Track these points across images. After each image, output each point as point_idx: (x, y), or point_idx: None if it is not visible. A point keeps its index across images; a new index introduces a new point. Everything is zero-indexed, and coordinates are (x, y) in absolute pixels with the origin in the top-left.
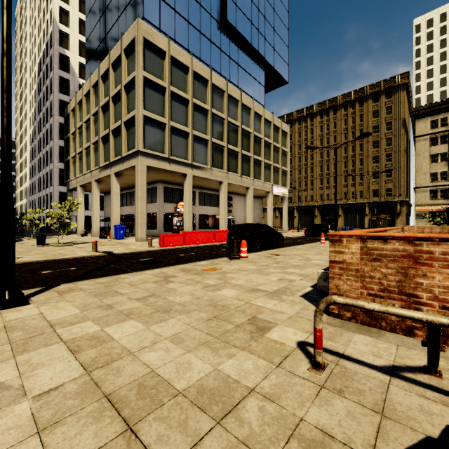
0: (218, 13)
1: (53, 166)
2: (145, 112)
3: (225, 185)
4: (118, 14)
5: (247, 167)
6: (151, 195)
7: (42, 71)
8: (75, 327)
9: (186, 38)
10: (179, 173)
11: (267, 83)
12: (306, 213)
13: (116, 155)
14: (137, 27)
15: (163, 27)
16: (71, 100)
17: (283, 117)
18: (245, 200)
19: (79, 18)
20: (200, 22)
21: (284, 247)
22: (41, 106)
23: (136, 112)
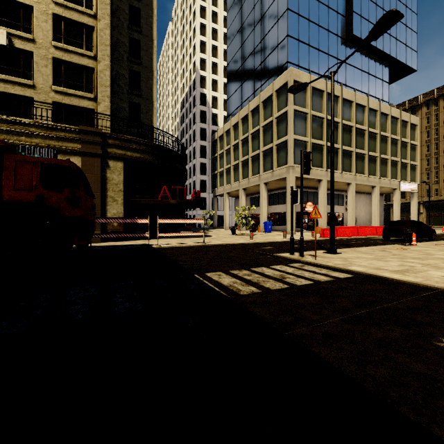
0: (343, 31)
1: (196, 178)
2: (295, 136)
3: (353, 186)
4: (261, 60)
5: (373, 167)
6: (284, 198)
7: (185, 108)
8: (387, 259)
9: (317, 64)
10: (316, 179)
11: (389, 76)
12: (436, 209)
13: (265, 169)
14: (290, 74)
15: (300, 63)
16: (219, 130)
17: (403, 104)
18: (364, 197)
19: (212, 62)
20: (328, 46)
21: (437, 241)
22: (184, 134)
23: (288, 137)
